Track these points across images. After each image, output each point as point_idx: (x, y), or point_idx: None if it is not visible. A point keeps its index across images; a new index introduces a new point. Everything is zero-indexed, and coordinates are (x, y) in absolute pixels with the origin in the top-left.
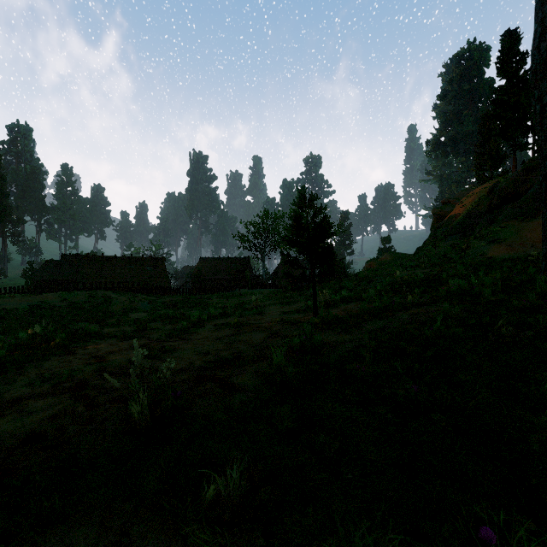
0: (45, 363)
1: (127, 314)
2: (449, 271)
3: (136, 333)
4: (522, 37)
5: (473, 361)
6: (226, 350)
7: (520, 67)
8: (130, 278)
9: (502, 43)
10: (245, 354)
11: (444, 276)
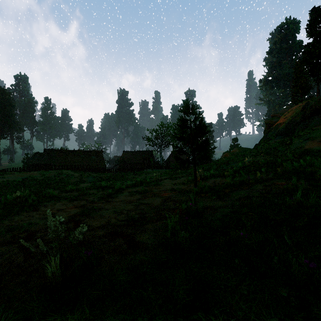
0: (17, 217)
1: (78, 184)
2: (282, 157)
3: (80, 196)
4: None
5: None
6: (134, 211)
7: None
8: (82, 162)
9: (310, 15)
10: (147, 214)
11: (278, 161)
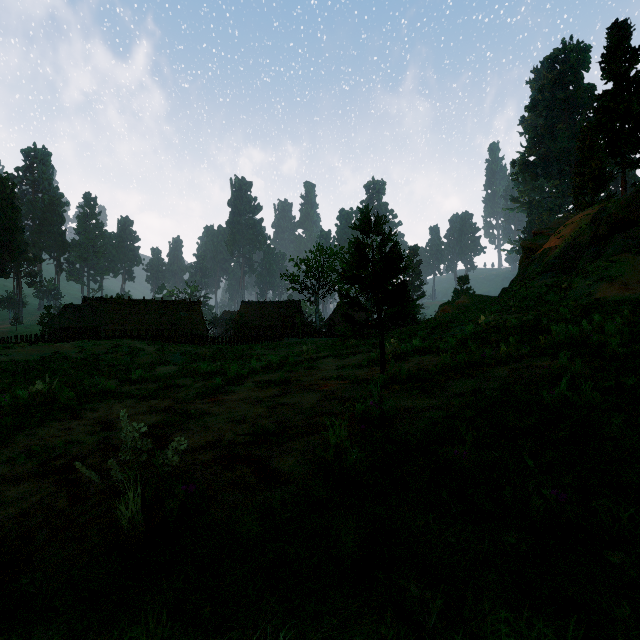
0: (41, 431)
1: (154, 368)
2: (550, 315)
3: (160, 392)
4: (634, 29)
5: (632, 446)
6: (268, 417)
7: (630, 66)
8: (161, 325)
9: (609, 37)
10: (292, 423)
11: (543, 322)
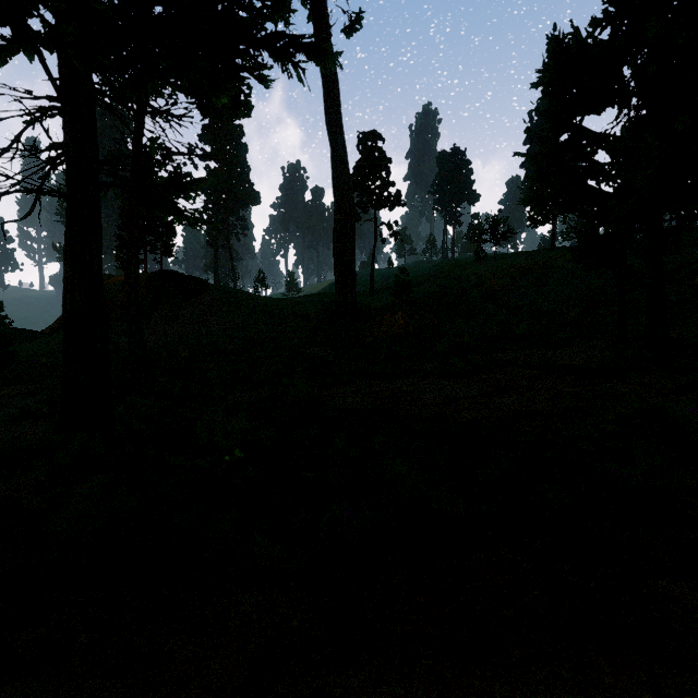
0: None
1: None
2: None
3: None
4: None
5: None
6: None
7: None
8: None
9: None
10: None
11: None
